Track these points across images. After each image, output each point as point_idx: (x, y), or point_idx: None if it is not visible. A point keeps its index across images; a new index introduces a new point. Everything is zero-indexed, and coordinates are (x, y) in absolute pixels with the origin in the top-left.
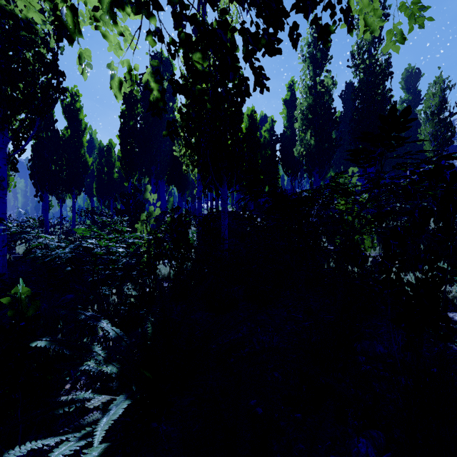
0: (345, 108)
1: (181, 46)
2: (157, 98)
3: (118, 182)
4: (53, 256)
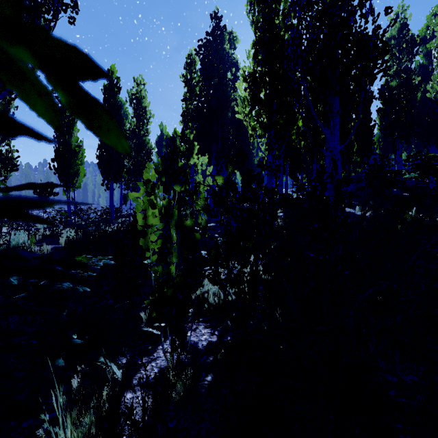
0: None
1: None
2: None
3: None
4: None
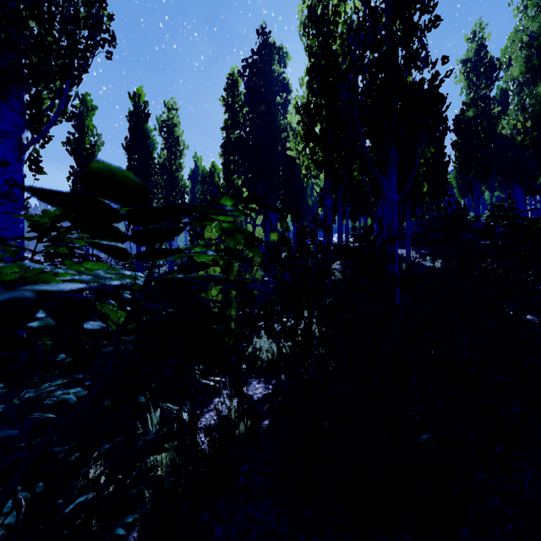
0: None
1: None
2: None
3: None
4: None
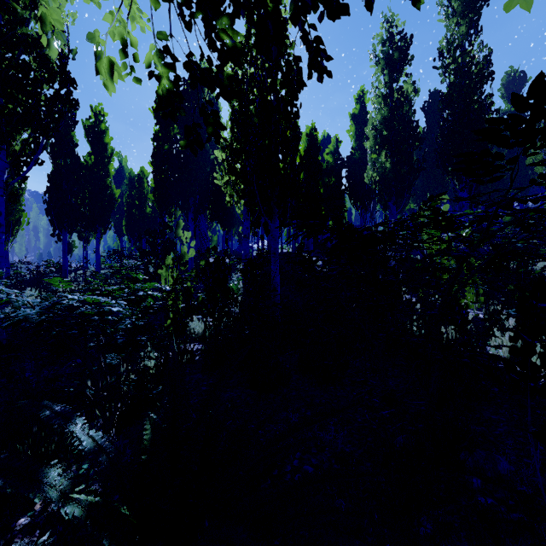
0: (428, 123)
1: (198, 9)
2: (169, 90)
3: (151, 218)
4: (16, 319)
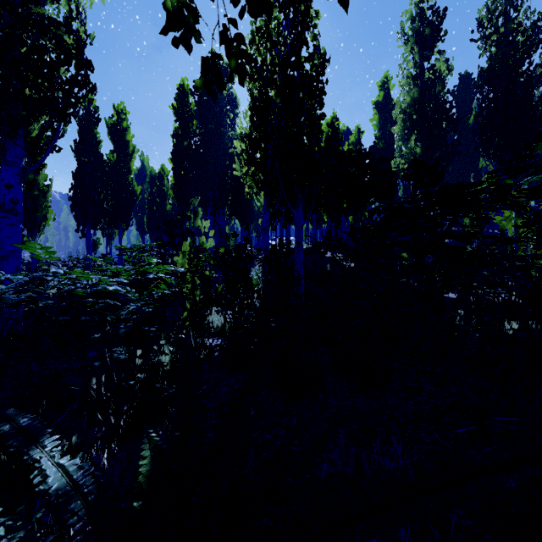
0: (458, 108)
1: None
2: (180, 2)
3: (172, 215)
4: None
